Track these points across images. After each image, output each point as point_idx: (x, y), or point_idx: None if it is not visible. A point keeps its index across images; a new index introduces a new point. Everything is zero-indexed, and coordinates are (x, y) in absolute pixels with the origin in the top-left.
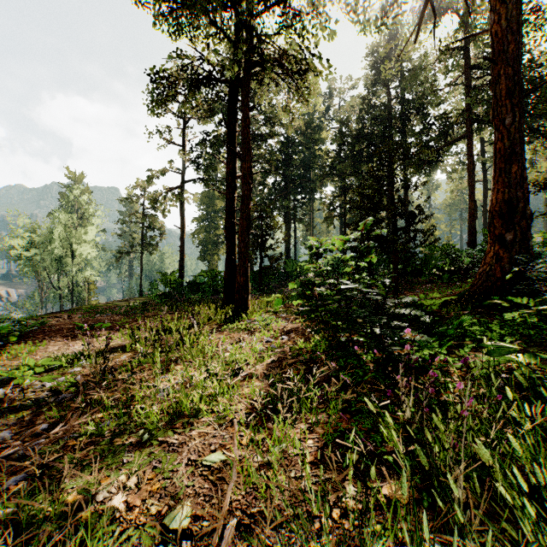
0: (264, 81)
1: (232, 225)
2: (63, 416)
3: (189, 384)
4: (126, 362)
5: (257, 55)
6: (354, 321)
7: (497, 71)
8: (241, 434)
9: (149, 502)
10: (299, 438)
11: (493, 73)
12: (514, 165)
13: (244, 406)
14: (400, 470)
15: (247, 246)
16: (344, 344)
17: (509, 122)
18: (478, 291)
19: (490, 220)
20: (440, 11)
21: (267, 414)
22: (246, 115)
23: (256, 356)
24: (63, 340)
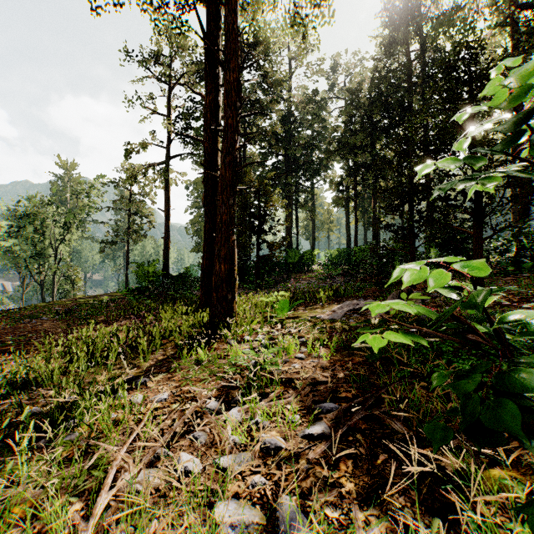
0: None
1: (212, 187)
2: None
3: None
4: None
5: None
6: None
7: None
8: None
9: None
10: None
11: None
12: None
13: None
14: None
15: (232, 212)
16: None
17: None
18: None
19: None
20: None
21: None
22: None
23: None
24: None
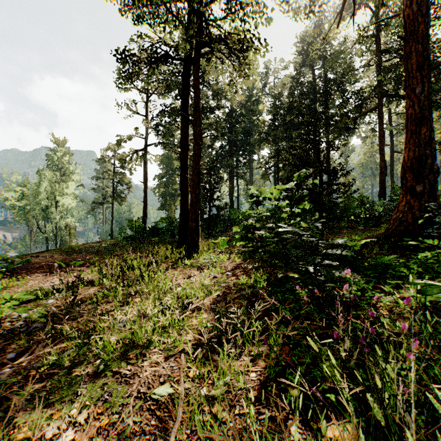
0: (212, 60)
1: (185, 179)
2: (31, 346)
3: (145, 315)
4: (93, 295)
5: (206, 37)
6: (291, 261)
7: (408, 48)
8: (189, 366)
9: (96, 440)
10: (243, 370)
11: (405, 50)
12: (423, 127)
13: (193, 337)
14: (342, 408)
15: (198, 197)
16: (281, 280)
17: (419, 91)
18: (392, 234)
19: (402, 175)
20: (356, 5)
21: (212, 345)
22: (197, 88)
23: (205, 290)
24: (43, 275)
